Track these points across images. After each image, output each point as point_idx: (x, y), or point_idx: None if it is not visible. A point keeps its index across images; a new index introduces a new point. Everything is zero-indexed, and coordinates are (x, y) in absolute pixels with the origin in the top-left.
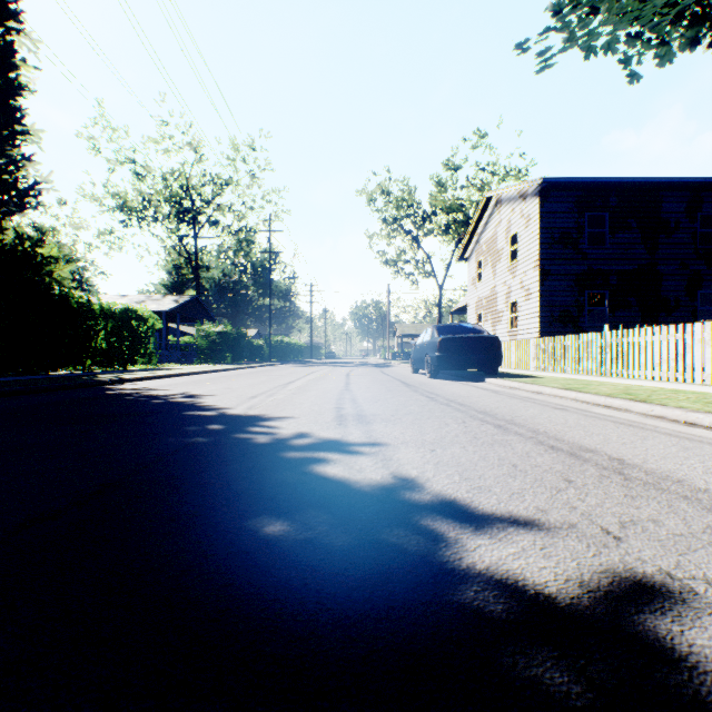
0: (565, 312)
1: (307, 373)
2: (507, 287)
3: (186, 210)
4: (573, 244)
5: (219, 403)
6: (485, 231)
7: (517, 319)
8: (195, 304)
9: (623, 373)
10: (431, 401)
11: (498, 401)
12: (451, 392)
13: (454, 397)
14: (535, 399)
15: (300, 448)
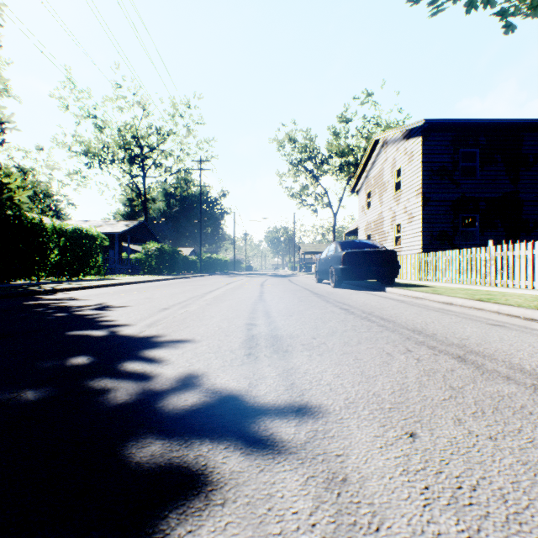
0: (442, 231)
1: (228, 282)
2: (392, 212)
3: (136, 155)
4: (449, 175)
5: (123, 317)
6: (373, 168)
7: (401, 238)
8: (142, 228)
9: (509, 283)
10: (348, 313)
11: (418, 313)
12: (361, 302)
13: (369, 309)
14: (454, 312)
15: (171, 427)
